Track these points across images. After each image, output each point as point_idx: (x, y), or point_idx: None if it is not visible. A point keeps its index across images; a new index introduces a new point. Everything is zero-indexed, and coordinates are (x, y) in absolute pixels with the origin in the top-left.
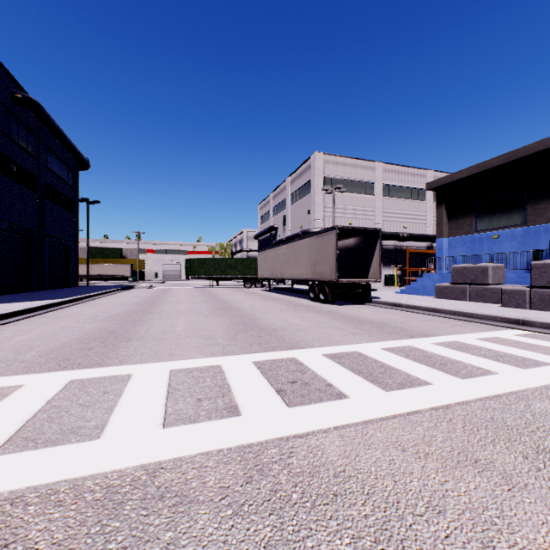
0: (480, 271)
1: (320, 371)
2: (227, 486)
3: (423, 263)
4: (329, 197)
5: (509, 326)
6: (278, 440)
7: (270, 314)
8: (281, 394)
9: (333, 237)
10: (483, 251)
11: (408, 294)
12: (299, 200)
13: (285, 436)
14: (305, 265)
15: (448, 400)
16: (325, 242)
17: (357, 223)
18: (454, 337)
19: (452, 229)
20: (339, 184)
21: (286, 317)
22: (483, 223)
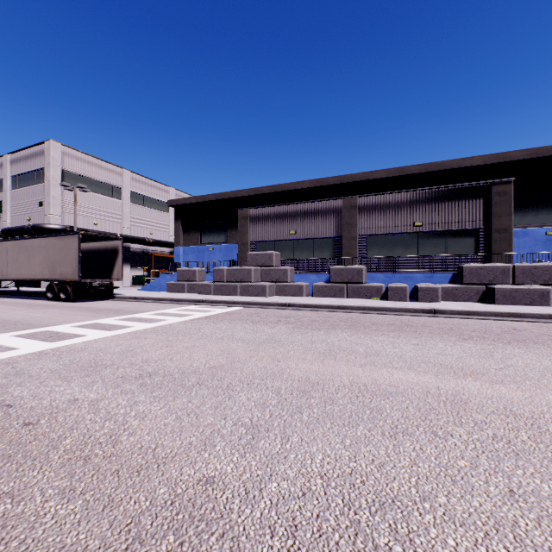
0: (193, 273)
1: (70, 331)
2: (30, 358)
3: (167, 265)
4: (70, 192)
5: (196, 304)
6: (51, 349)
7: (2, 313)
8: (45, 341)
9: (76, 241)
10: (205, 258)
11: (149, 291)
12: (26, 187)
13: (54, 347)
14: (41, 265)
15: (140, 329)
16: (67, 245)
17: (103, 224)
18: (162, 311)
19: (186, 240)
20: (83, 181)
21: (25, 313)
22: (205, 238)
